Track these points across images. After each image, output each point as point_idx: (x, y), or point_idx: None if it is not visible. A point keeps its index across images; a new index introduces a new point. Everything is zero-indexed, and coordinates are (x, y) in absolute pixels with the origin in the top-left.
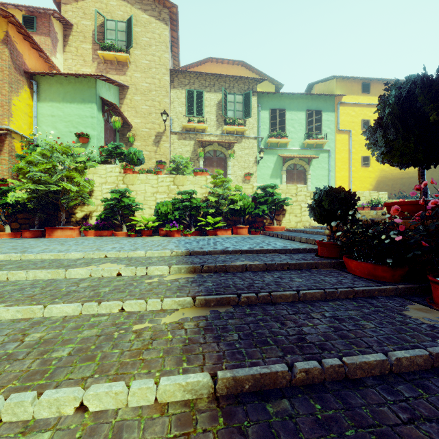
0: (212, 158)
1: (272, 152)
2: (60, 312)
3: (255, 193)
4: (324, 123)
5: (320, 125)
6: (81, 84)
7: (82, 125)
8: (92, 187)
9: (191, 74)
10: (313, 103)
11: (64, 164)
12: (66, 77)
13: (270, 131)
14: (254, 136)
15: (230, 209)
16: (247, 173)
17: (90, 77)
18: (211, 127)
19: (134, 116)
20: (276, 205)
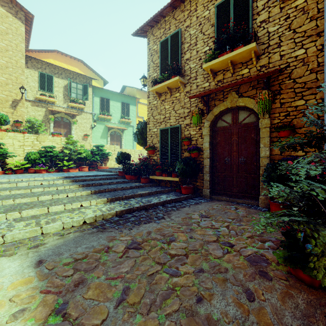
0: (60, 122)
1: (102, 123)
2: (37, 190)
3: (92, 149)
4: (130, 111)
5: (129, 111)
6: None
7: None
8: None
9: (43, 62)
10: (125, 99)
11: None
12: None
13: (100, 110)
14: (90, 112)
15: (78, 157)
16: (85, 134)
17: None
18: (59, 101)
19: None
20: (103, 156)
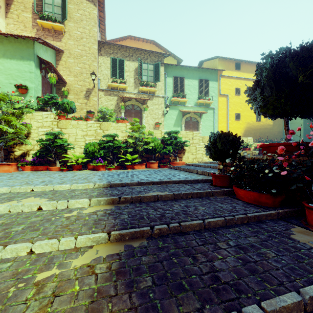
0: (131, 111)
1: (175, 108)
2: None
3: (163, 137)
4: (210, 89)
5: (208, 90)
6: (20, 44)
7: (21, 78)
8: (29, 130)
9: (115, 46)
10: (203, 74)
11: (2, 110)
12: (7, 37)
13: (173, 92)
14: (162, 96)
15: (145, 149)
16: (157, 122)
17: (28, 39)
18: (130, 87)
19: (68, 74)
20: (178, 146)
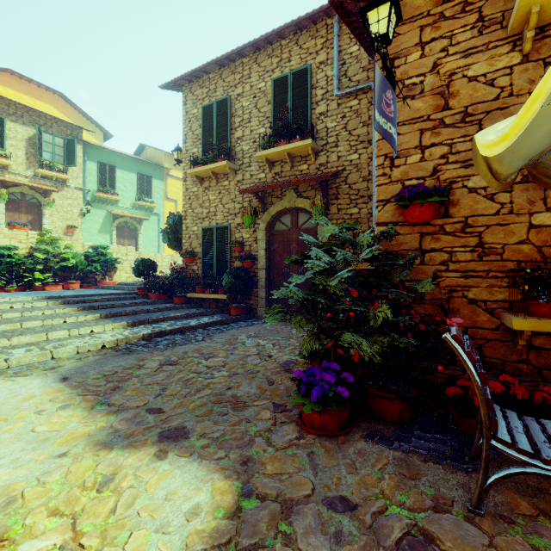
0: (19, 202)
1: (101, 207)
2: (11, 316)
3: (87, 252)
4: (154, 189)
5: (151, 189)
6: None
7: None
8: None
9: None
10: (145, 168)
11: None
12: None
13: (99, 184)
14: (79, 187)
15: (61, 266)
16: (70, 225)
17: None
18: (18, 165)
19: None
20: (108, 263)
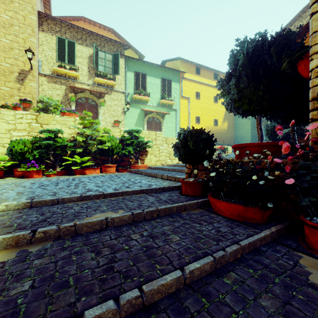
0: (84, 104)
1: (136, 106)
2: None
3: (122, 136)
4: (173, 90)
5: (170, 90)
6: None
7: None
8: None
9: (62, 23)
10: (166, 74)
11: None
12: None
13: (135, 89)
14: (122, 91)
15: (99, 149)
16: (116, 120)
17: None
18: (83, 76)
19: None
20: (140, 147)
